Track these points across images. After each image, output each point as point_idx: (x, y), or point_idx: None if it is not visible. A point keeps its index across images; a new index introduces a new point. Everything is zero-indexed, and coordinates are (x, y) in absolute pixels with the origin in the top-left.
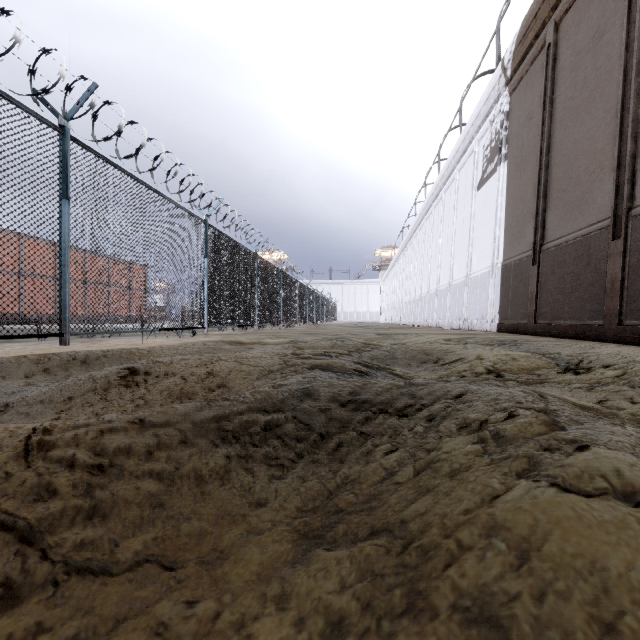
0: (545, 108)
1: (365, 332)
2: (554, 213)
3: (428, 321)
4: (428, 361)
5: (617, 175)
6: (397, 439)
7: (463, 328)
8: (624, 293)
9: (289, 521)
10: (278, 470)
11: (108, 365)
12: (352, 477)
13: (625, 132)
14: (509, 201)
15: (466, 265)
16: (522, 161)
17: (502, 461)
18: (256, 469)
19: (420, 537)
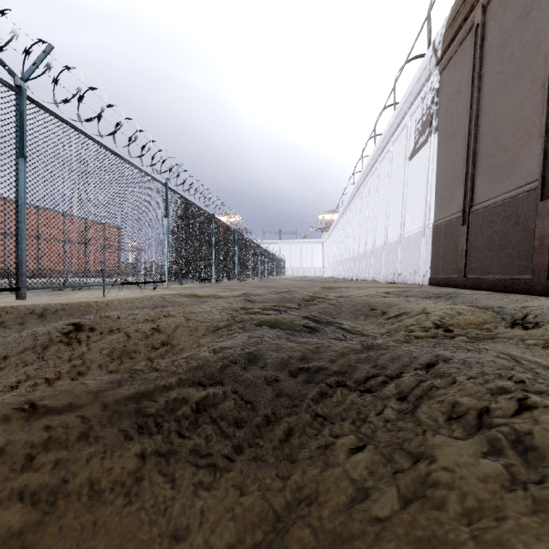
0: (473, 83)
1: (311, 285)
2: (482, 178)
3: (365, 275)
4: (373, 314)
5: (545, 140)
6: (363, 429)
7: (397, 282)
8: None
9: None
10: (208, 474)
11: (65, 318)
12: (307, 490)
13: None
14: (439, 168)
15: (400, 226)
16: (452, 132)
17: None
18: (178, 475)
19: None
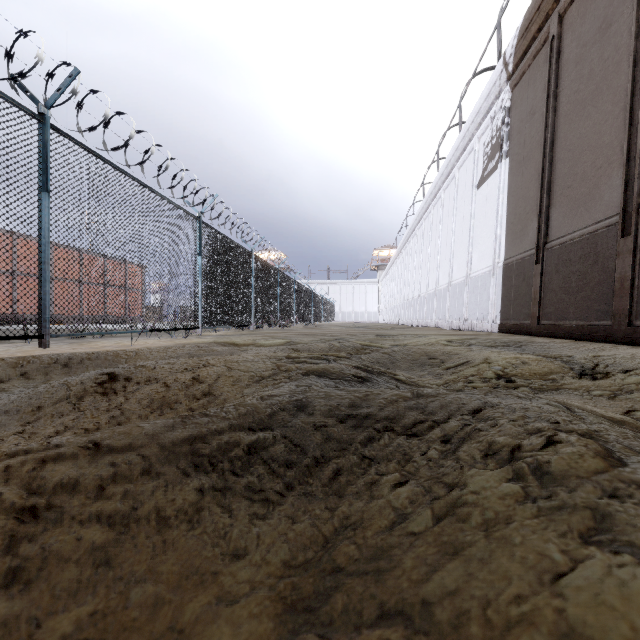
0: (549, 103)
1: (364, 333)
2: (558, 210)
3: (427, 321)
4: (431, 364)
5: (626, 170)
6: (407, 467)
7: (463, 328)
8: (634, 292)
9: (273, 582)
10: (262, 507)
11: (92, 369)
12: (353, 518)
13: (635, 125)
14: (511, 199)
15: (466, 264)
16: (524, 158)
17: (554, 512)
18: (235, 506)
19: (453, 637)
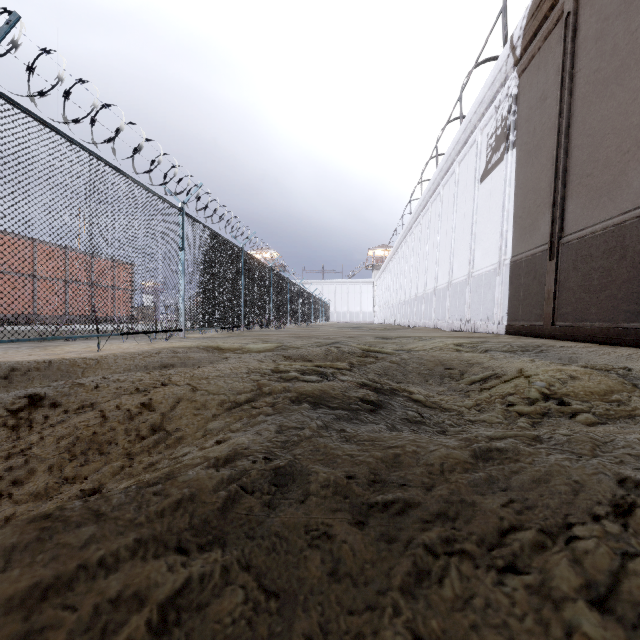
0: (563, 85)
1: (362, 335)
2: (576, 201)
3: (425, 322)
4: (449, 376)
5: None
6: None
7: (465, 330)
8: None
9: None
10: None
11: (38, 382)
12: None
13: None
14: (519, 191)
15: (468, 262)
16: (534, 147)
17: None
18: None
19: None
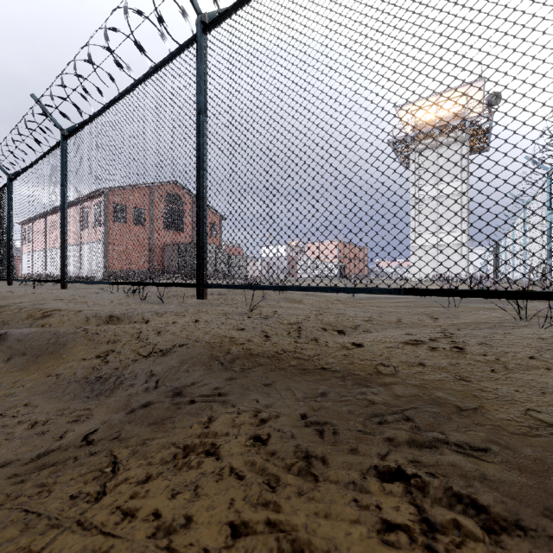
0: None
1: None
2: None
3: None
4: None
5: None
6: None
7: None
8: None
9: None
10: None
11: None
12: None
13: None
14: None
15: None
16: None
17: None
18: None
19: None
